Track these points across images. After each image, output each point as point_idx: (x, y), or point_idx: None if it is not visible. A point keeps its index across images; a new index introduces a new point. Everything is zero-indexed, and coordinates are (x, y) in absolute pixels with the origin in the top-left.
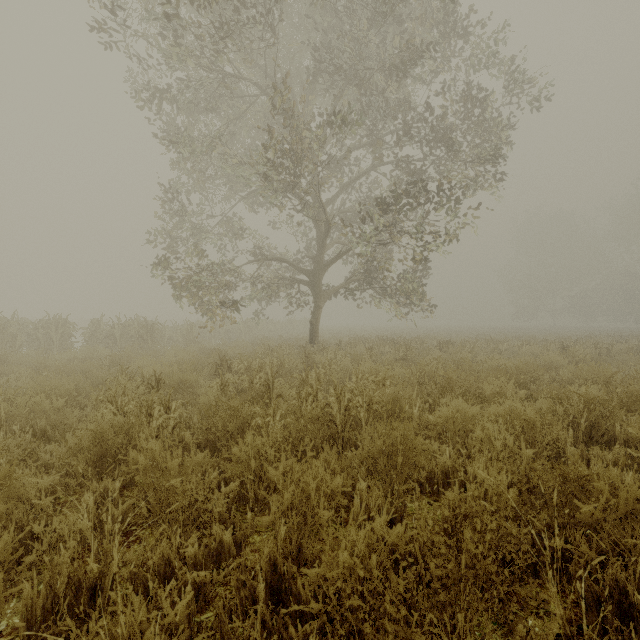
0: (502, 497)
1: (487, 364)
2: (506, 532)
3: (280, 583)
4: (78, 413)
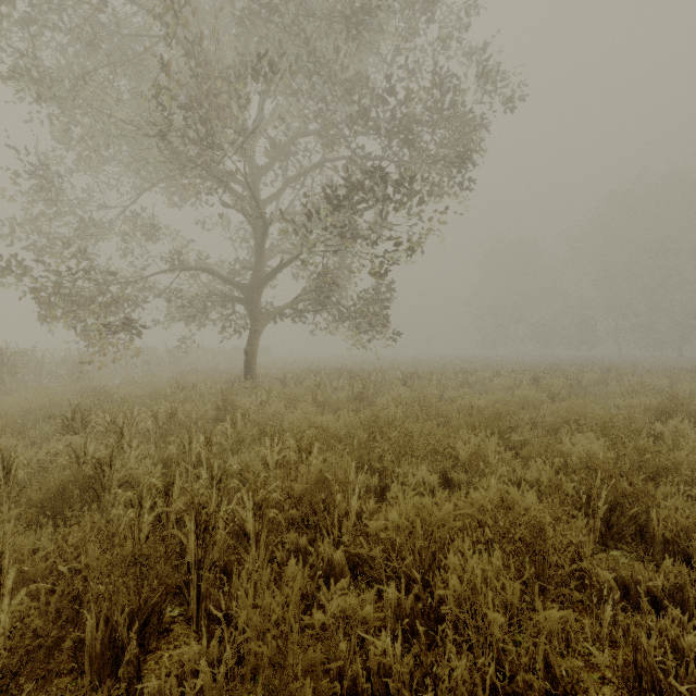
0: None
1: (458, 404)
2: None
3: None
4: None
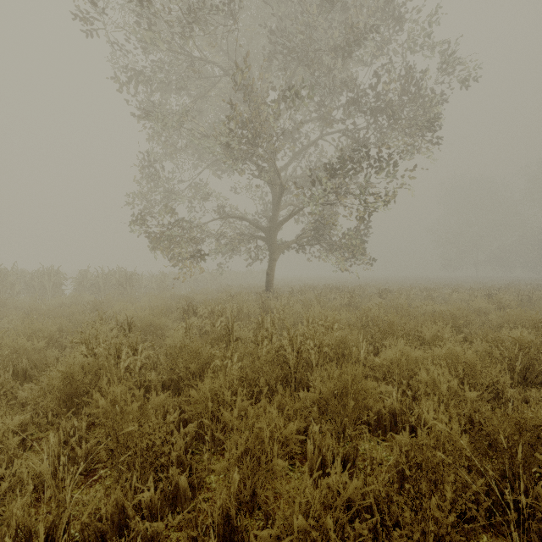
0: (454, 444)
1: (423, 309)
2: (459, 480)
3: (233, 534)
4: (58, 353)
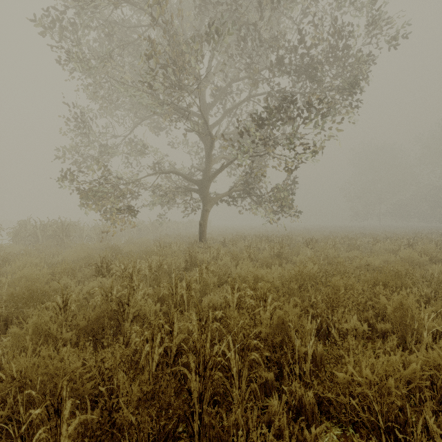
0: None
1: (357, 262)
2: None
3: None
4: None
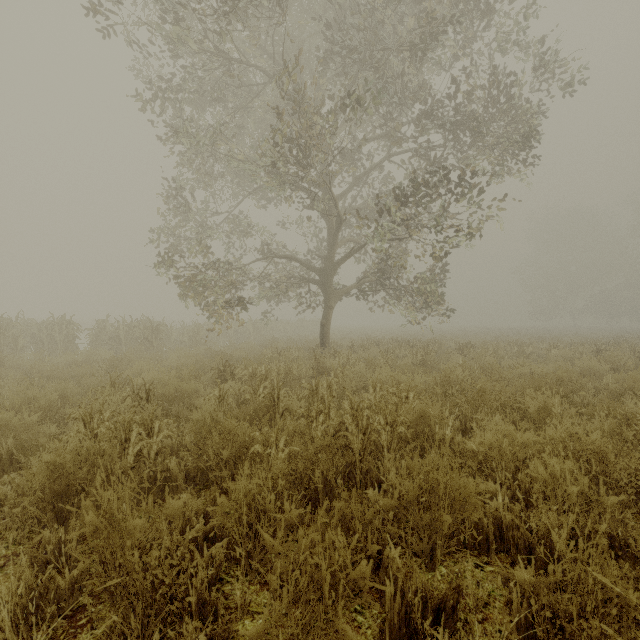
0: (610, 593)
1: (518, 371)
2: None
3: None
4: (55, 429)
